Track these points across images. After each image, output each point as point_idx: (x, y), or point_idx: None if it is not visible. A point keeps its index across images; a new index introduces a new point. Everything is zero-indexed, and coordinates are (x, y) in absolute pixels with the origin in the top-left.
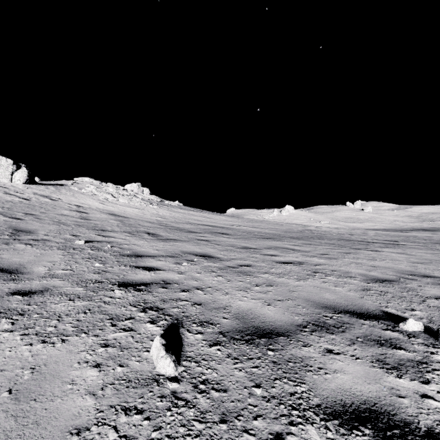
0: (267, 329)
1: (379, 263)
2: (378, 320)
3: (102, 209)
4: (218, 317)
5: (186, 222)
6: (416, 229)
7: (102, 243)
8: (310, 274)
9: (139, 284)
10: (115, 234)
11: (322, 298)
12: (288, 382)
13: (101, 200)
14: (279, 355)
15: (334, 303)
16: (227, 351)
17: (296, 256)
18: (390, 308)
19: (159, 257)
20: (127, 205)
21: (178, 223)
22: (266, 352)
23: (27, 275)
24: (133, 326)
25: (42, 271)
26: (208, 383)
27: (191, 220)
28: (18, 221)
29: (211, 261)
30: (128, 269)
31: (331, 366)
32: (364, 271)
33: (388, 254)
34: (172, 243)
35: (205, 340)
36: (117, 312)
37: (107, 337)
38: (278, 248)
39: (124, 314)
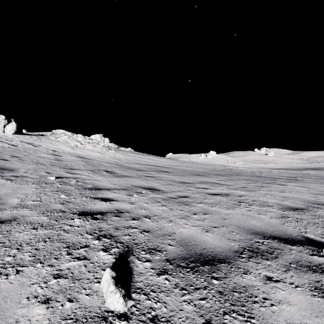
0: (209, 256)
1: (288, 194)
2: (303, 245)
3: (72, 153)
4: (164, 244)
5: (136, 163)
6: (307, 169)
7: (69, 178)
8: (236, 204)
9: (96, 213)
10: (81, 172)
11: (250, 224)
12: (237, 317)
13: (72, 146)
14: (223, 283)
15: (261, 229)
16: (175, 281)
17: (223, 189)
18: (309, 233)
19: (114, 190)
20: (92, 150)
21: (130, 163)
22: (211, 281)
23: (1, 205)
24: (87, 255)
25: (15, 202)
26: (158, 320)
27: (140, 161)
28: (5, 161)
29: (156, 193)
30: (88, 200)
31: (274, 296)
32: (278, 201)
33: (292, 187)
34: (125, 179)
35: (153, 269)
36: (74, 240)
37: (61, 266)
38: (208, 183)
39: (80, 242)
